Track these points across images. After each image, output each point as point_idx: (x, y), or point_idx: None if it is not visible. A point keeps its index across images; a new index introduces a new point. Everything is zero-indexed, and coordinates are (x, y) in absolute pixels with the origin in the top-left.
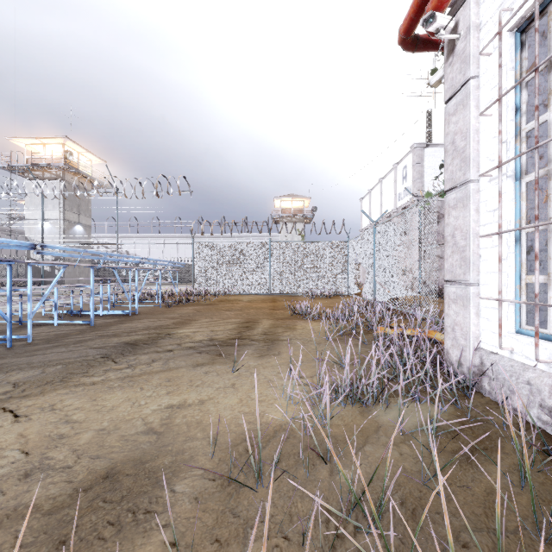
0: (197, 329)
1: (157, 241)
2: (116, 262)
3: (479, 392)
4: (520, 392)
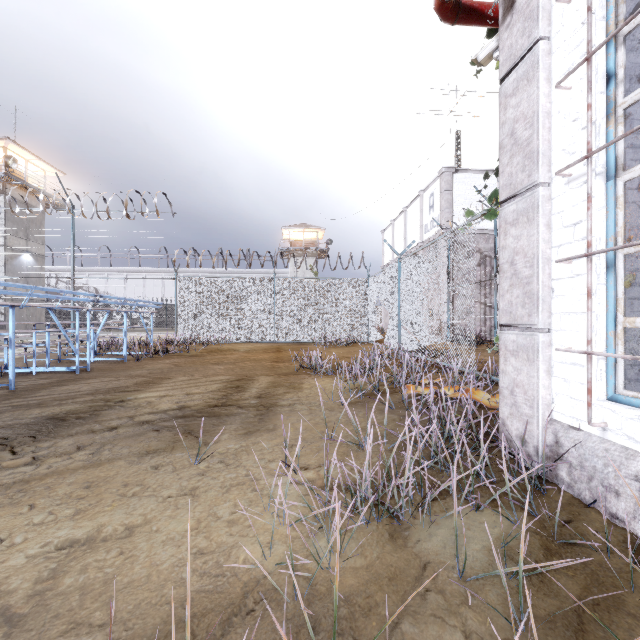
0: (166, 391)
1: (136, 276)
2: (81, 302)
3: (552, 483)
4: (622, 491)
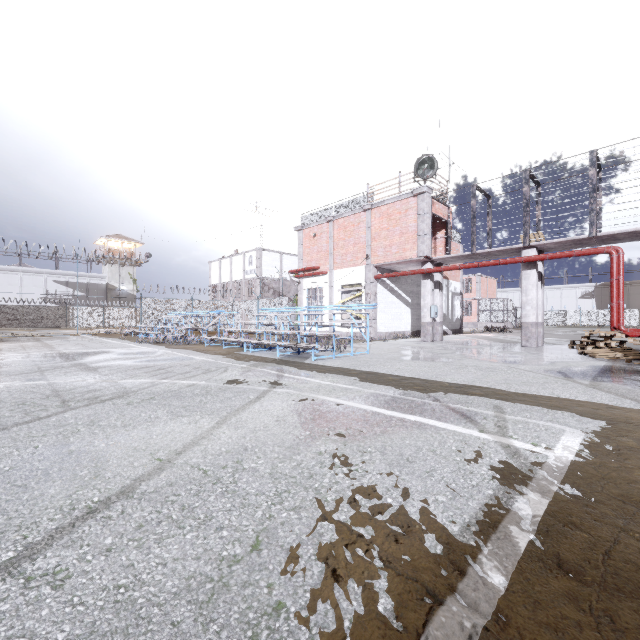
0: None
1: None
2: None
3: None
4: None
